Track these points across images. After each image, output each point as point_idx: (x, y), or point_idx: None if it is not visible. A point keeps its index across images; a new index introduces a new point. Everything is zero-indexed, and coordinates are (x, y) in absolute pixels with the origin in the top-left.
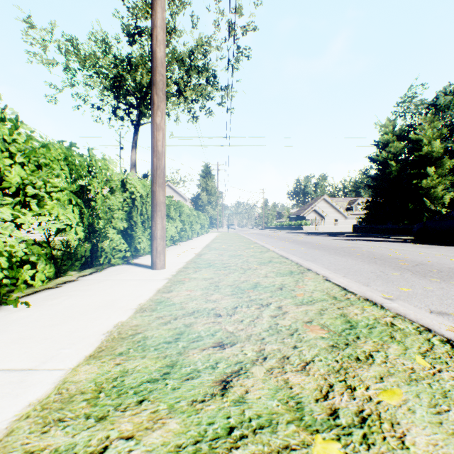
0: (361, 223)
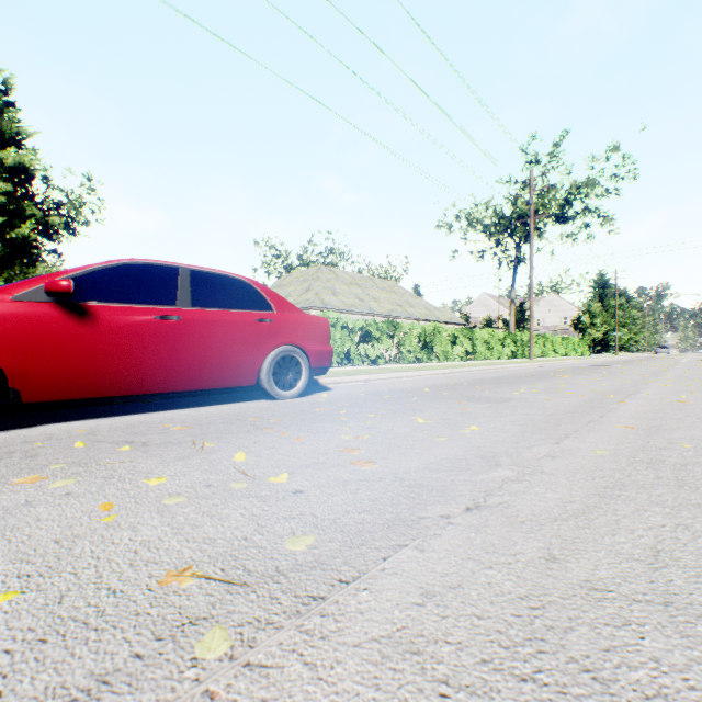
0: None
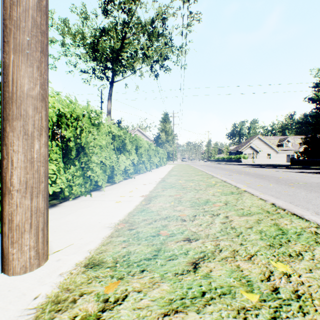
0: (299, 157)
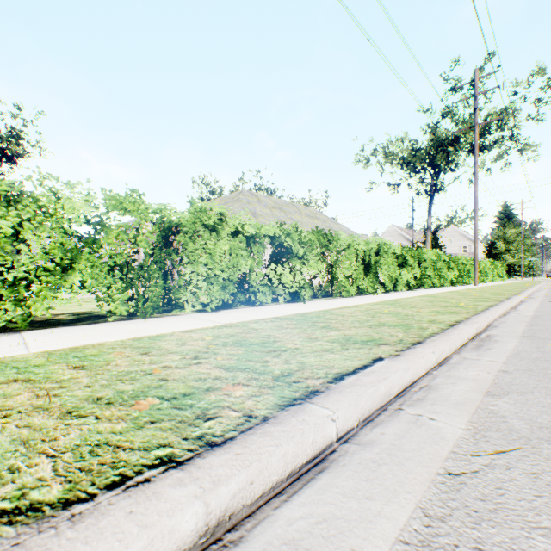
0: None
